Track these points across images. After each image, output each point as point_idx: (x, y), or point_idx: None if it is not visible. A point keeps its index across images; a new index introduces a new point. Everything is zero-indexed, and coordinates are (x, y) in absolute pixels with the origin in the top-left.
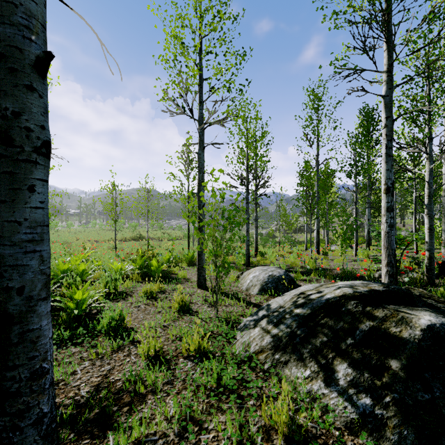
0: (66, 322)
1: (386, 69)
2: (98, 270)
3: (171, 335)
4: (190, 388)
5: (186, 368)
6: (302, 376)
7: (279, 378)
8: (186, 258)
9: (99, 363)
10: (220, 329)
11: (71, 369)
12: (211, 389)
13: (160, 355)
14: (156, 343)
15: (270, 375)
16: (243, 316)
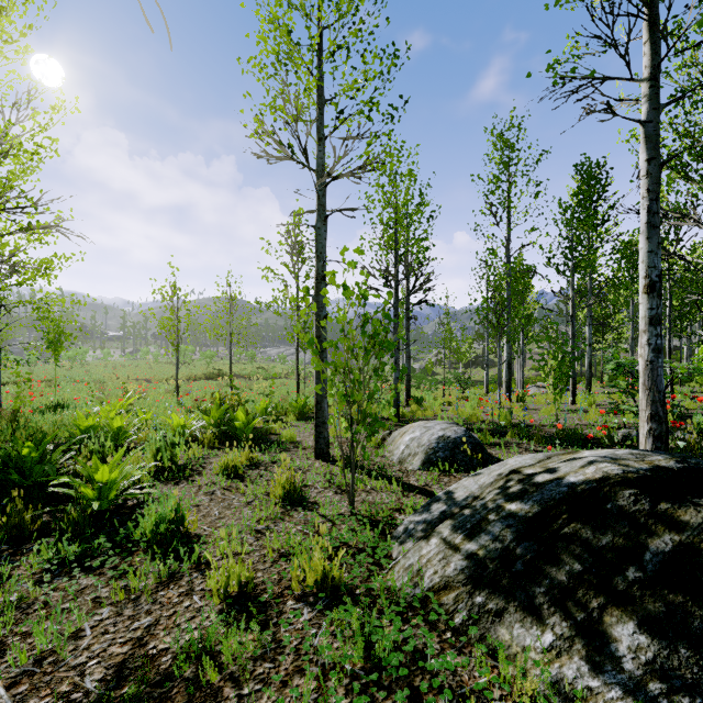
0: (77, 524)
1: (647, 75)
2: (145, 427)
3: (270, 550)
4: (311, 681)
5: (300, 621)
6: (536, 645)
7: (487, 646)
8: (294, 407)
9: (130, 611)
10: (360, 539)
11: (74, 626)
12: (352, 673)
13: (250, 593)
14: (242, 567)
15: (467, 637)
16: (400, 511)
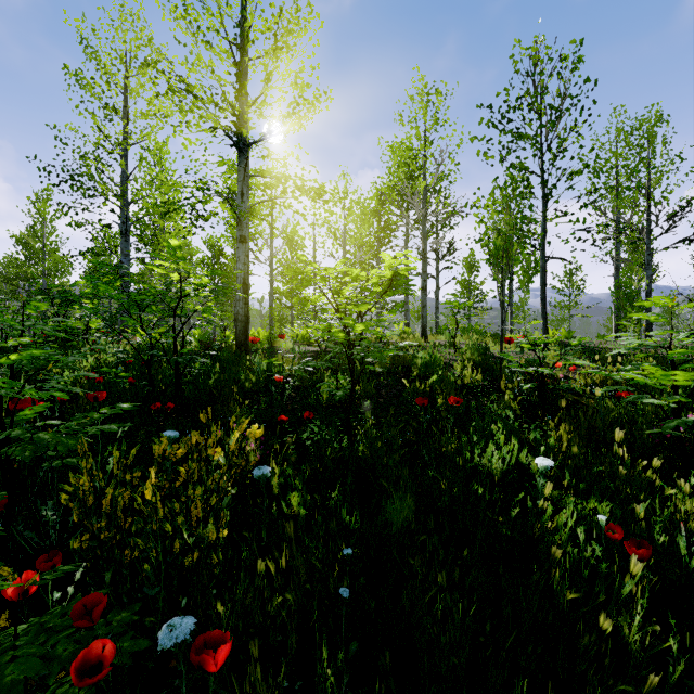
0: None
1: None
2: None
3: None
4: None
5: None
6: None
7: None
8: None
9: None
10: None
11: None
12: None
13: None
14: None
15: None
16: None
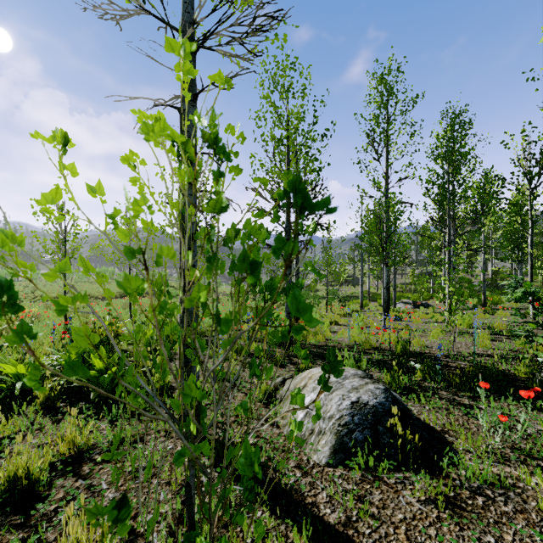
0: None
1: None
2: None
3: None
4: None
5: None
6: None
7: None
8: None
9: None
10: None
11: None
12: None
13: None
14: None
15: None
16: None
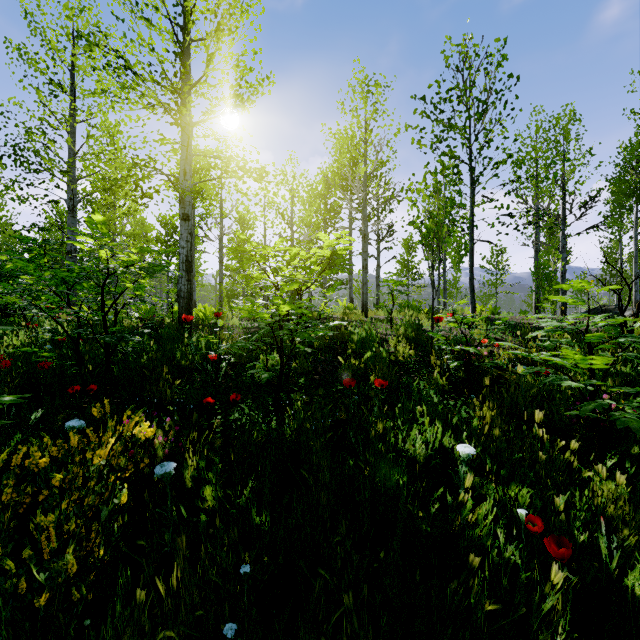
0: None
1: (634, 227)
2: None
3: None
4: None
5: None
6: None
7: None
8: None
9: None
10: None
11: None
12: None
13: None
14: None
15: None
16: None
